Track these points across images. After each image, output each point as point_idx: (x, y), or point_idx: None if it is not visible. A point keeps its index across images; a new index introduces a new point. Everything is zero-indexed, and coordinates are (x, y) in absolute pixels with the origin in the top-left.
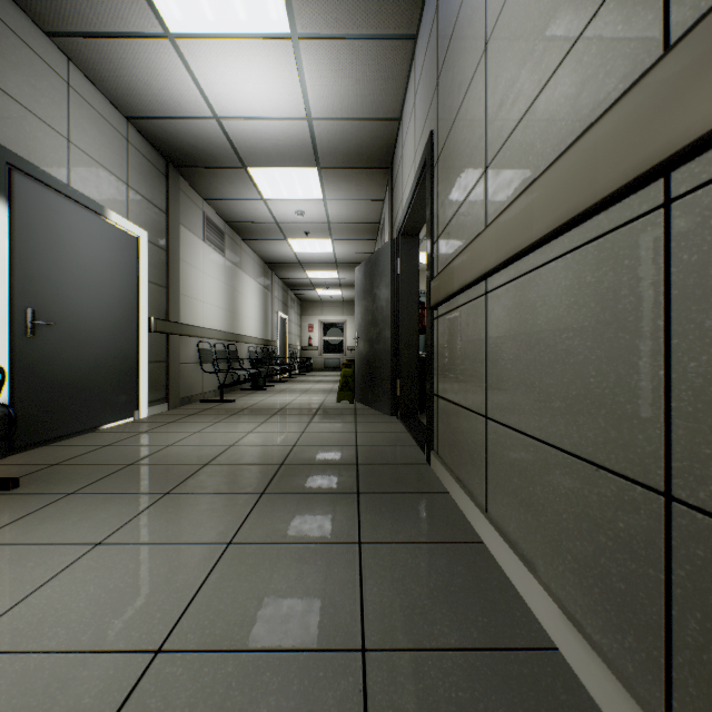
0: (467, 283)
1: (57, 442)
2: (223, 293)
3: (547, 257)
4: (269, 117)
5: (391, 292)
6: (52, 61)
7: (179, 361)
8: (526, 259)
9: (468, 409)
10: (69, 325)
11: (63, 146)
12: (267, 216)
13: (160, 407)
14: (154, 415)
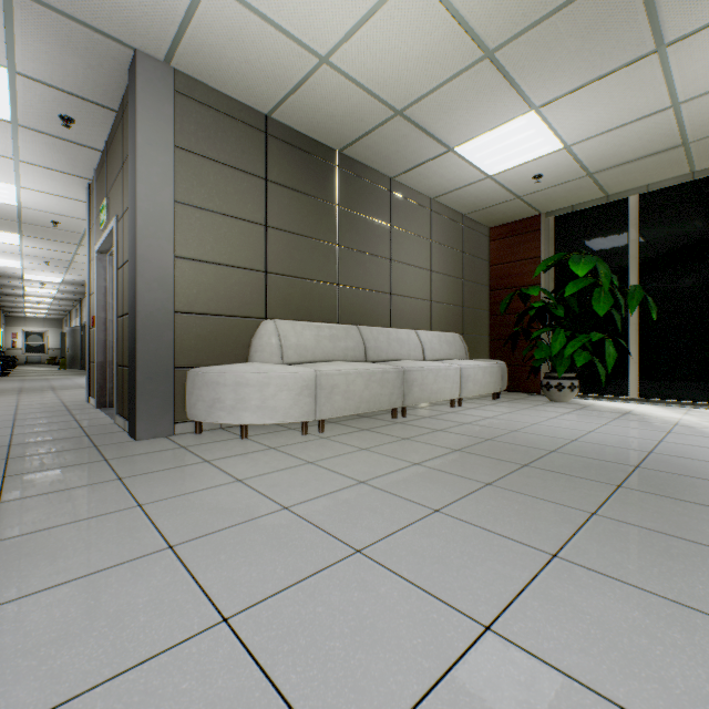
0: None
1: None
2: None
3: None
4: (43, 295)
5: (81, 339)
6: None
7: None
8: None
9: None
10: None
11: None
12: (22, 301)
13: None
14: None
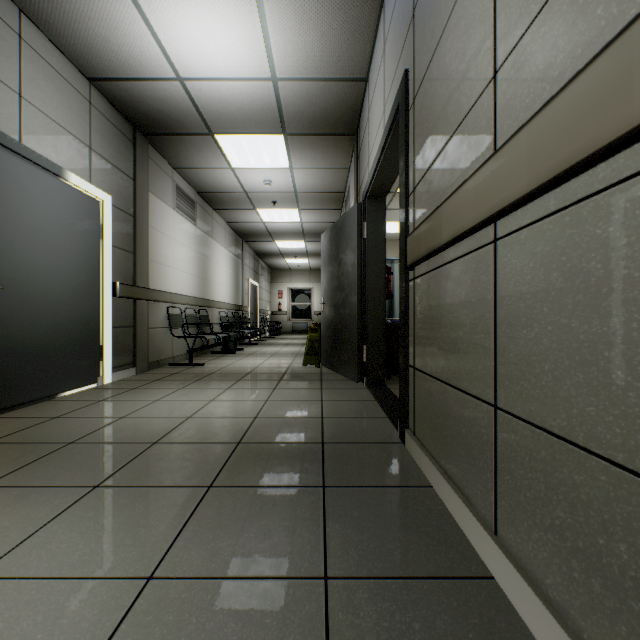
0: (466, 228)
1: (5, 412)
2: (193, 260)
3: None
4: (233, 77)
5: (357, 256)
6: None
7: (147, 325)
8: (589, 175)
9: (463, 391)
10: (20, 289)
11: (14, 101)
12: (236, 185)
13: (127, 372)
14: (119, 380)
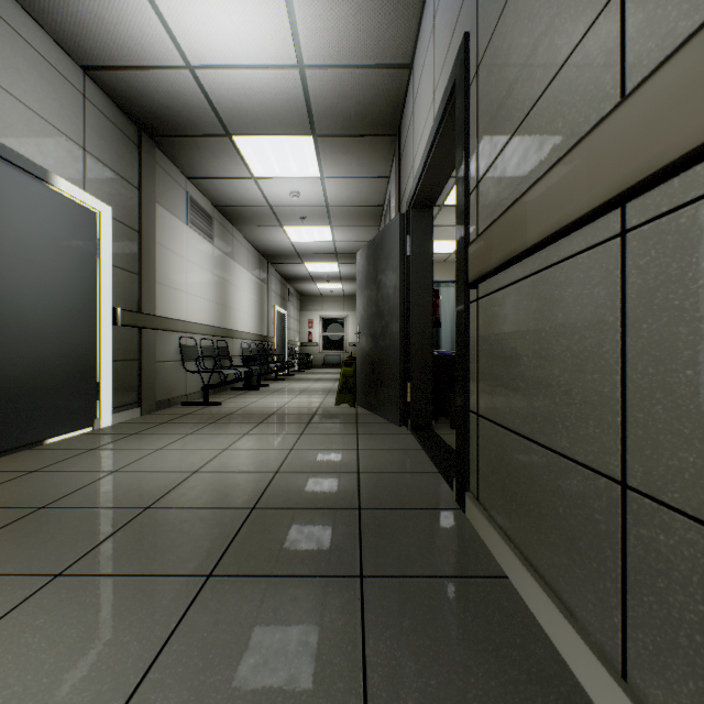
0: (573, 218)
1: None
2: (211, 283)
3: None
4: (253, 64)
5: (399, 276)
6: None
7: (155, 358)
8: None
9: (559, 454)
10: None
11: None
12: (259, 198)
13: (130, 413)
14: (120, 423)
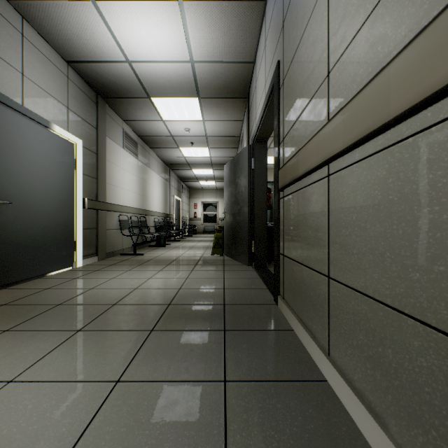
0: (312, 167)
1: (13, 285)
2: (136, 183)
3: (402, 135)
4: (164, 61)
5: (248, 181)
6: (10, 17)
7: (105, 228)
8: (374, 141)
9: (311, 269)
10: (23, 203)
11: (18, 78)
12: (165, 132)
13: (92, 259)
14: (87, 265)
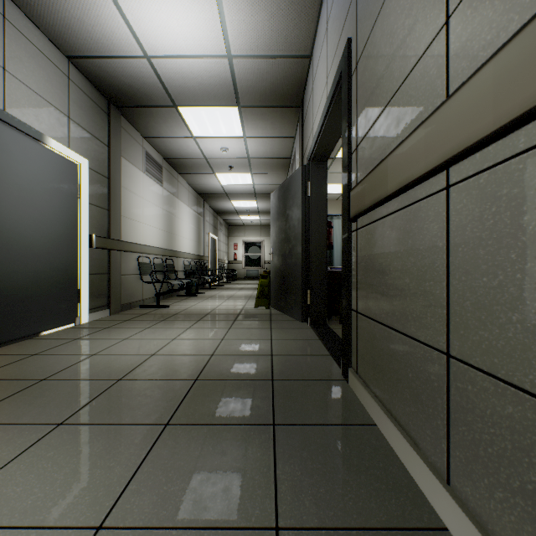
0: (416, 176)
1: None
2: (161, 216)
3: None
4: (194, 55)
5: (302, 211)
6: None
7: (120, 272)
8: None
9: (409, 337)
10: (4, 240)
11: None
12: (197, 152)
13: (102, 313)
14: (94, 320)
